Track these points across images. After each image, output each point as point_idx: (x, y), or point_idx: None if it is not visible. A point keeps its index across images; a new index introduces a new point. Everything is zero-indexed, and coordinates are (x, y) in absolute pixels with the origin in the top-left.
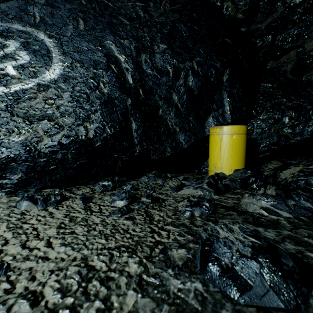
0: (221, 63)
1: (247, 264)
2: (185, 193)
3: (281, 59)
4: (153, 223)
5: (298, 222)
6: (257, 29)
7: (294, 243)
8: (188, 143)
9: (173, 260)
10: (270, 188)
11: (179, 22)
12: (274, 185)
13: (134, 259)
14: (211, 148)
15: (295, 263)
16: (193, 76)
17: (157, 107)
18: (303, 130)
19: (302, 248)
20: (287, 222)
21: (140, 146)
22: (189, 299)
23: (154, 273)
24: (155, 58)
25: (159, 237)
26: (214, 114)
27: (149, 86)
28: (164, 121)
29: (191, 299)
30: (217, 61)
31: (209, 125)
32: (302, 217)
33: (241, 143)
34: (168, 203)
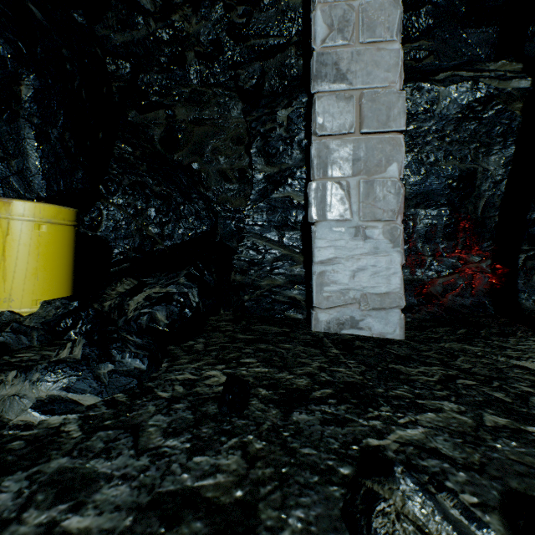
0: (12, 50)
1: None
2: None
3: (149, 116)
4: None
5: (103, 414)
6: (108, 38)
7: (53, 500)
8: None
9: None
10: (80, 343)
11: None
12: (85, 336)
13: None
14: None
15: None
16: None
17: None
18: (174, 232)
19: (66, 506)
20: (80, 423)
21: None
22: None
23: None
24: None
25: None
26: None
27: None
28: None
29: None
30: None
31: None
32: (120, 394)
33: (62, 244)
34: None
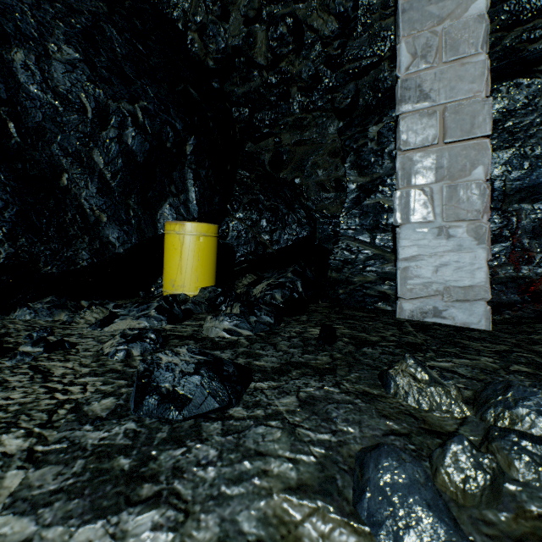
0: (183, 124)
1: (190, 381)
2: (119, 328)
3: (261, 145)
4: (52, 380)
5: (256, 338)
6: (233, 92)
7: (246, 357)
8: (126, 245)
9: (93, 414)
10: (236, 306)
11: (109, 22)
12: (240, 302)
13: (15, 433)
14: (167, 255)
15: (236, 368)
16: (137, 129)
17: (57, 170)
18: (280, 237)
19: (252, 359)
20: (246, 340)
21: (10, 246)
22: (116, 441)
23: (58, 439)
24: (52, 69)
25: (67, 395)
26: (174, 201)
27: (35, 121)
28: (73, 198)
29: (120, 439)
30: (177, 118)
31: (164, 218)
32: (261, 333)
33: (211, 250)
34: (85, 347)
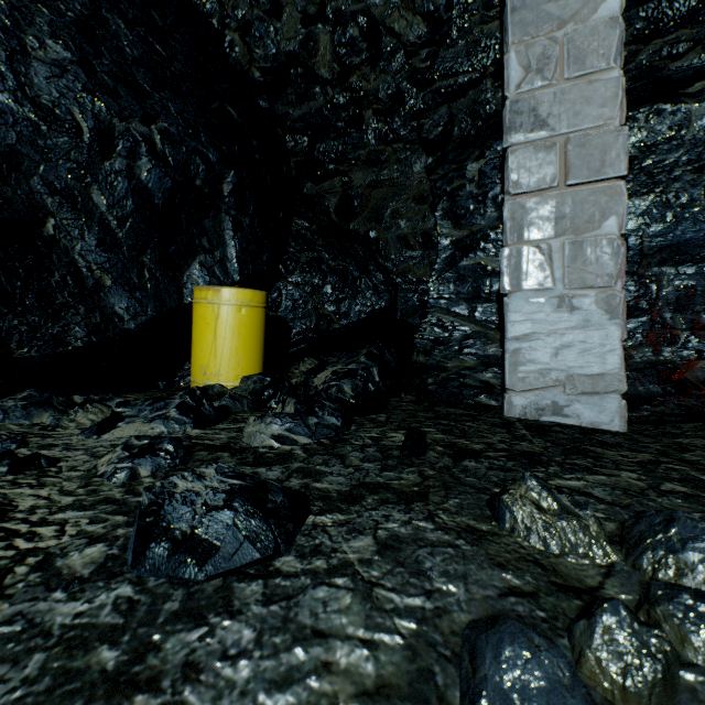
0: (218, 155)
1: (217, 519)
2: (123, 435)
3: (324, 186)
4: (13, 517)
5: (316, 448)
6: (287, 115)
7: (302, 477)
8: (138, 318)
9: (69, 573)
10: (290, 403)
11: (114, 11)
12: (295, 397)
13: None
14: (196, 332)
15: (286, 497)
16: (154, 160)
17: (39, 213)
18: (350, 309)
19: (311, 479)
20: (303, 450)
21: None
22: (99, 619)
23: (9, 616)
24: (32, 72)
25: (32, 541)
26: (206, 258)
27: (7, 144)
28: (62, 253)
29: (106, 615)
30: (210, 147)
31: (193, 282)
32: (324, 440)
33: (256, 325)
34: (71, 464)
